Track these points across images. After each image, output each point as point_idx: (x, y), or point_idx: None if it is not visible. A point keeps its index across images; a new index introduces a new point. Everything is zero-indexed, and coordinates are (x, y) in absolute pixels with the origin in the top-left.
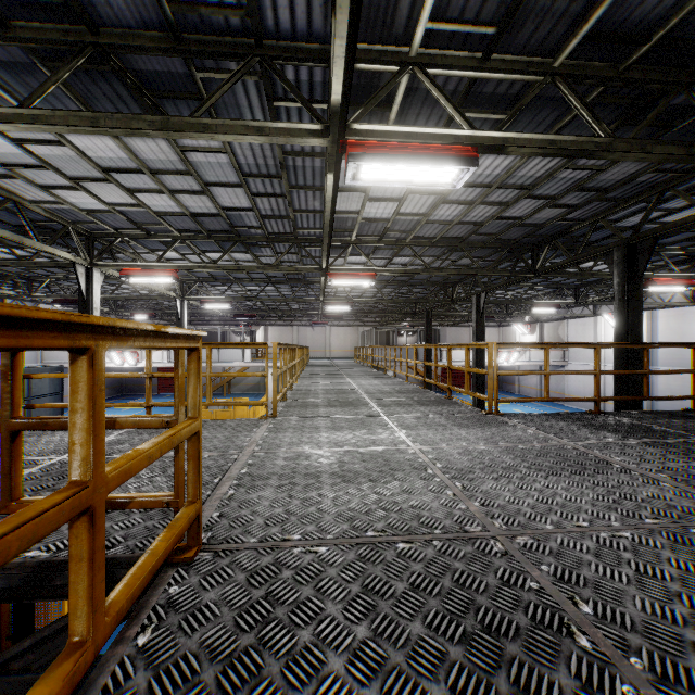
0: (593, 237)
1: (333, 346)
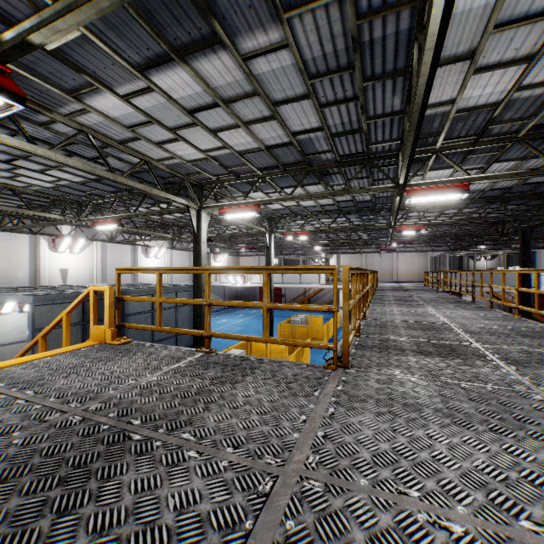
0: None
1: (400, 271)
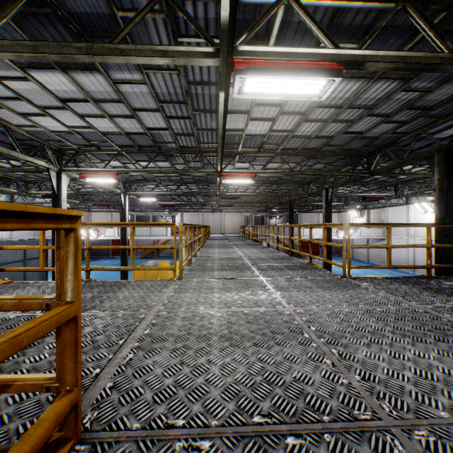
0: (413, 146)
1: (226, 226)
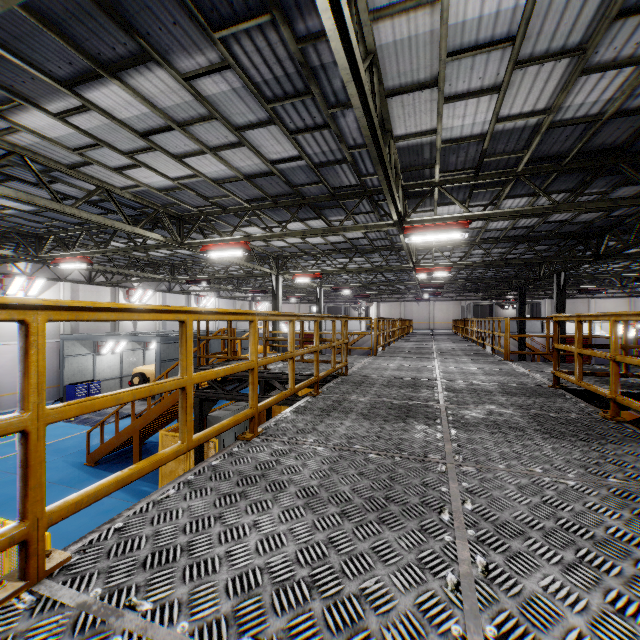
0: None
1: (437, 319)
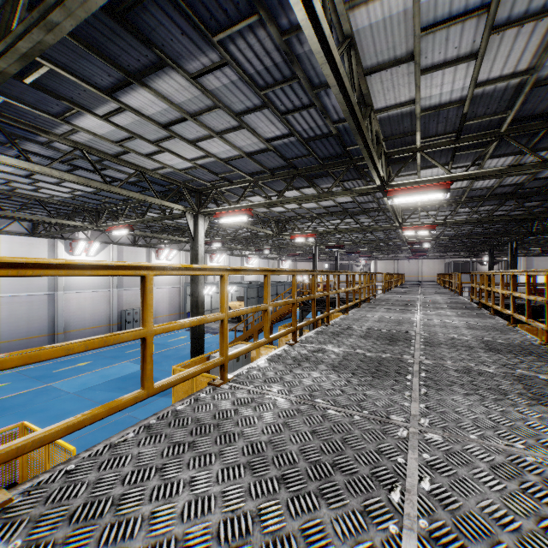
0: None
1: (424, 273)
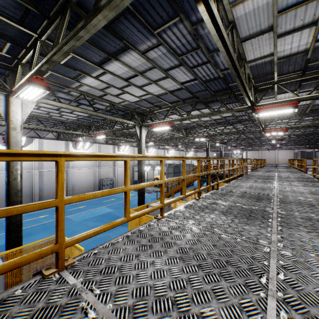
0: None
1: (279, 159)
